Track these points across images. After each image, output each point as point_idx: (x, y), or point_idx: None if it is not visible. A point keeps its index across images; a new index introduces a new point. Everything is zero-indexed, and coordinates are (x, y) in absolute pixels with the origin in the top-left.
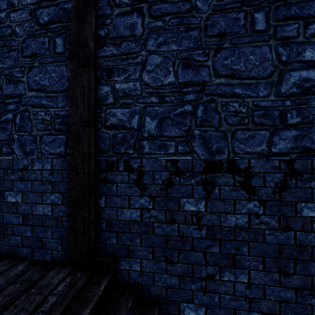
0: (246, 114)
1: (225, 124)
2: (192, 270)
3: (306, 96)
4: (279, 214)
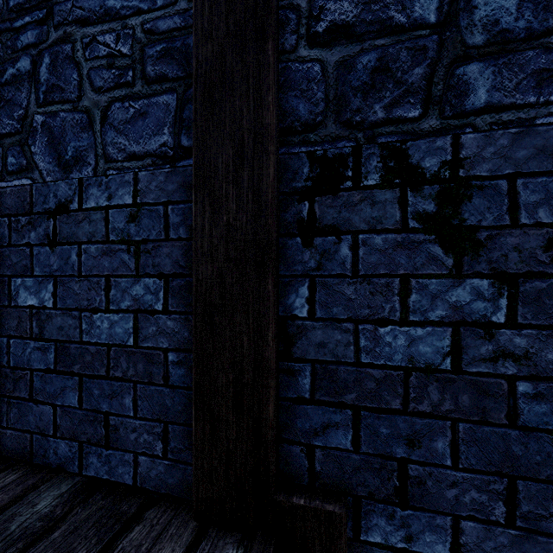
0: None
1: None
2: None
3: None
4: None
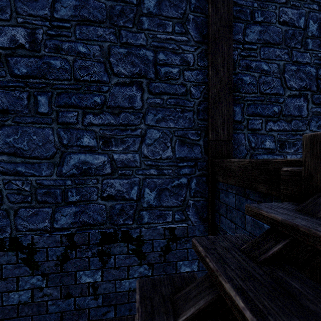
0: (29, 192)
1: (7, 202)
2: None
3: (85, 177)
4: (61, 284)
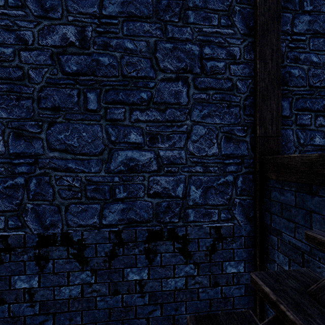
0: (79, 189)
1: (59, 197)
2: None
3: (131, 174)
4: (109, 281)
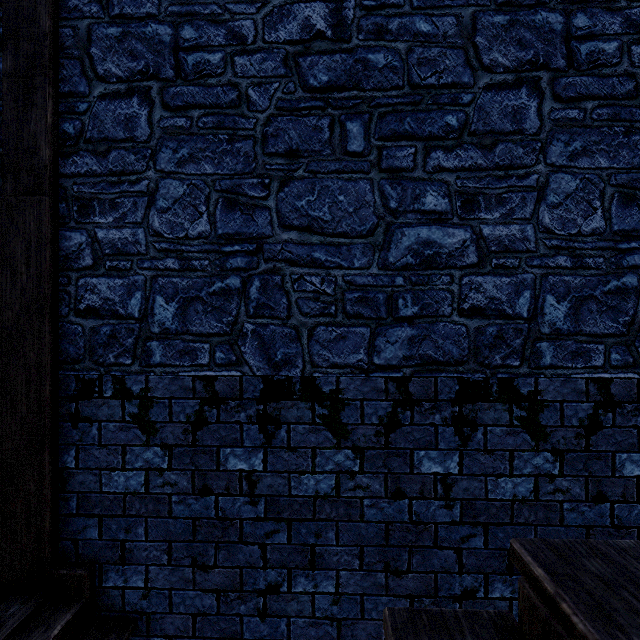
0: (333, 298)
1: (297, 313)
2: (241, 578)
3: (428, 271)
4: (385, 471)
